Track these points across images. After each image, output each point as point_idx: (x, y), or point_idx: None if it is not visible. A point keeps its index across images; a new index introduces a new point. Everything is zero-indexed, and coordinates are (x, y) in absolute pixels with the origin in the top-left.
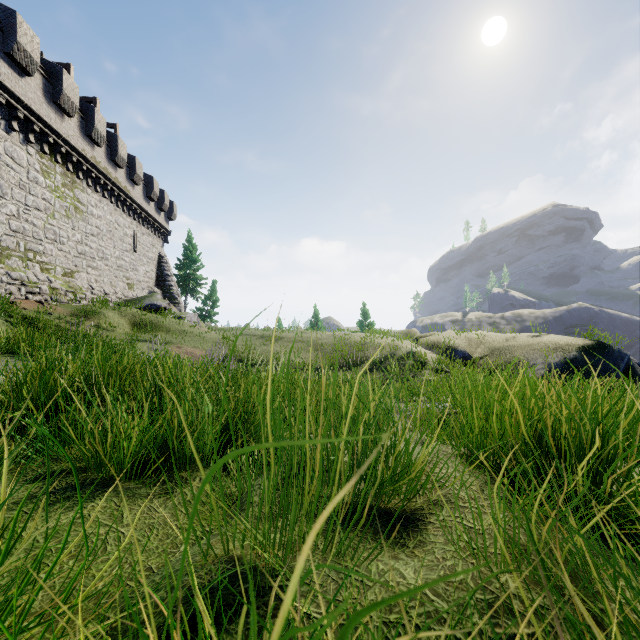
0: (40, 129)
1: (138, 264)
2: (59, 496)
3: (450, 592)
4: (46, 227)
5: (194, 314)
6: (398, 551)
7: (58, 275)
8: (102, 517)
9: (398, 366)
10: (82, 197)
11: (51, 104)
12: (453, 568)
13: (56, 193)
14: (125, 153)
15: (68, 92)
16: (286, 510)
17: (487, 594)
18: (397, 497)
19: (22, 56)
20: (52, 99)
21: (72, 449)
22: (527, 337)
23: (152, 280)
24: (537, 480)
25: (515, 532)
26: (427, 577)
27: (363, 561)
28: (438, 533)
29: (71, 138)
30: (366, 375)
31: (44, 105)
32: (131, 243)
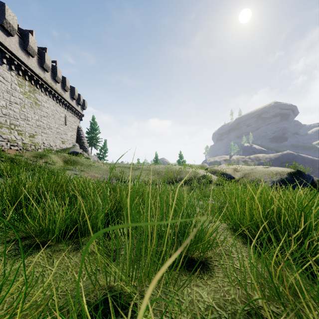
0: (17, 63)
1: (67, 131)
2: (20, 251)
3: (227, 305)
4: (20, 112)
5: (95, 156)
6: (198, 281)
7: (26, 136)
8: (42, 262)
9: (197, 182)
10: (39, 97)
11: (23, 50)
12: (228, 291)
13: (25, 95)
14: (60, 75)
15: (31, 44)
16: (139, 259)
17: (247, 306)
18: (197, 251)
19: (8, 26)
20: (23, 48)
21: (29, 225)
22: (262, 168)
23: (74, 139)
24: (270, 242)
25: (261, 272)
26: (214, 297)
27: (180, 288)
28: (219, 271)
29: (33, 68)
30: (181, 187)
31: (19, 51)
32: (63, 121)
